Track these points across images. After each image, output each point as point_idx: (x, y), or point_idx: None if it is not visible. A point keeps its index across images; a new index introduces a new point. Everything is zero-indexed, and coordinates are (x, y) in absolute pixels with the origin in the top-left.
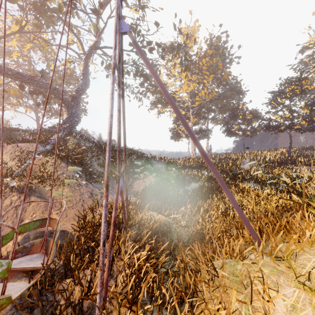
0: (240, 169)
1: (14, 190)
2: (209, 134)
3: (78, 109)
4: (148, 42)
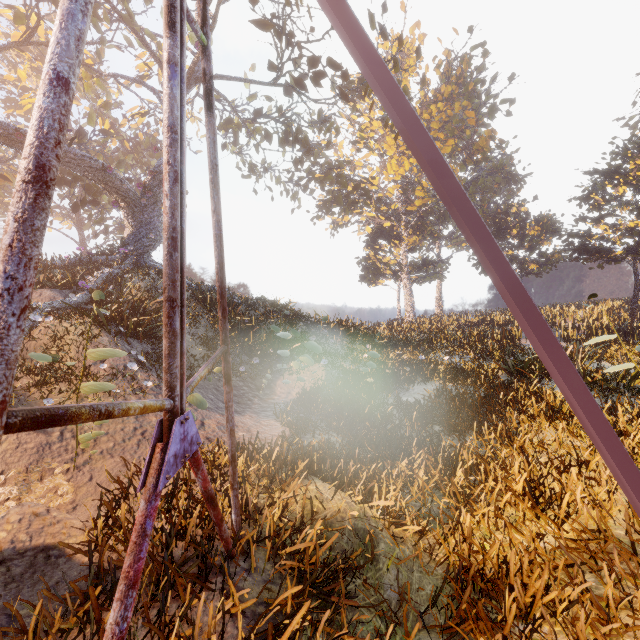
0: None
1: None
2: (444, 269)
3: (155, 214)
4: (311, 60)
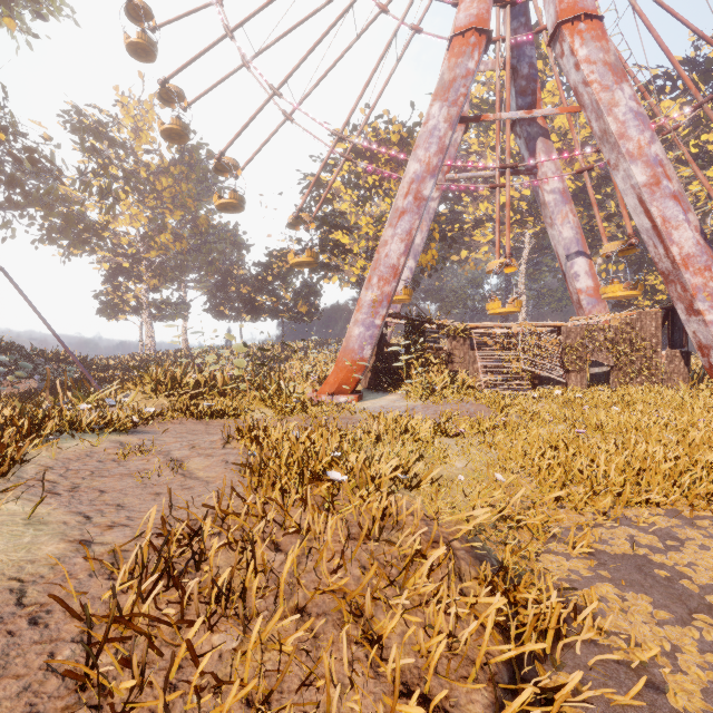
0: (177, 366)
1: None
2: (185, 311)
3: None
4: (27, 148)
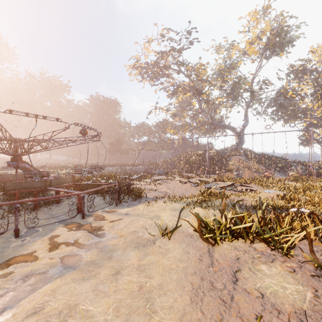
0: None
1: (254, 172)
2: None
3: (243, 136)
4: (291, 94)
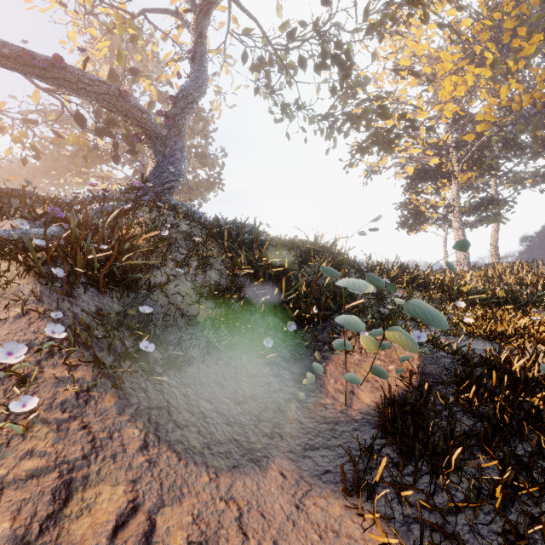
0: None
1: None
2: (508, 209)
3: (178, 147)
4: None
